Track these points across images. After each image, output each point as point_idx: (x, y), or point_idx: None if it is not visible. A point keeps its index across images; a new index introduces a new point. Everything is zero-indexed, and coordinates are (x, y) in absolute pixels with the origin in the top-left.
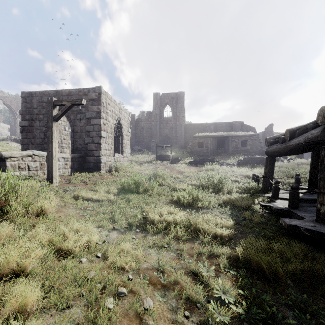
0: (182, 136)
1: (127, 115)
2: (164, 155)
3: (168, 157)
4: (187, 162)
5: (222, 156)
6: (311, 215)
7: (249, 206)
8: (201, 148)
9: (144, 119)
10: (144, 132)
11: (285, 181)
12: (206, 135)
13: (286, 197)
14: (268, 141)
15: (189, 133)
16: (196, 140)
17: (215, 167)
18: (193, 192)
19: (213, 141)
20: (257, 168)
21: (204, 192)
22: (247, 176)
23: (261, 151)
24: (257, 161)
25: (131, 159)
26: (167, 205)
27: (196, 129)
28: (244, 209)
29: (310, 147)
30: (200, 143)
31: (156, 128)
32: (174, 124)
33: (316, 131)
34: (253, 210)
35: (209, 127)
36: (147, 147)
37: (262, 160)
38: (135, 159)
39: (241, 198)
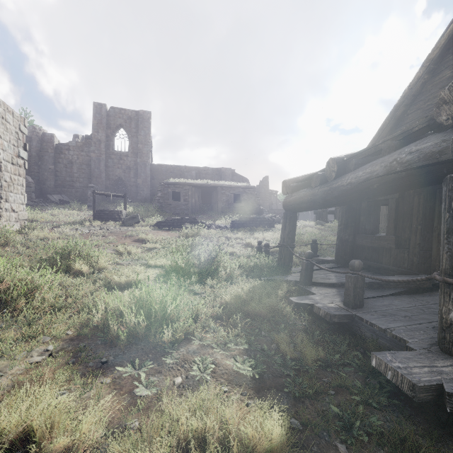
0: (146, 182)
1: (14, 118)
2: (109, 211)
3: (118, 215)
4: (153, 224)
5: (209, 215)
6: (402, 325)
7: (273, 309)
8: (177, 201)
9: (74, 146)
10: (74, 171)
11: (299, 250)
12: (186, 183)
13: (324, 281)
14: (288, 186)
15: (158, 179)
16: (169, 190)
17: (200, 232)
18: (152, 296)
19: (196, 192)
20: (258, 232)
21: (182, 293)
22: (248, 245)
23: (258, 209)
24: (257, 223)
25: (34, 218)
26: (59, 357)
27: (170, 173)
28: (267, 322)
29: (405, 181)
30: (176, 195)
31: (99, 165)
32: (134, 162)
33: (425, 143)
34: (286, 322)
35: (189, 172)
36: (81, 197)
37: (262, 221)
38: (45, 217)
39: (257, 293)
